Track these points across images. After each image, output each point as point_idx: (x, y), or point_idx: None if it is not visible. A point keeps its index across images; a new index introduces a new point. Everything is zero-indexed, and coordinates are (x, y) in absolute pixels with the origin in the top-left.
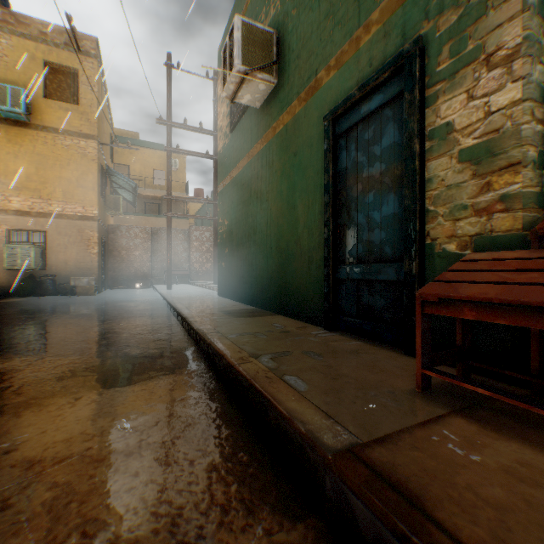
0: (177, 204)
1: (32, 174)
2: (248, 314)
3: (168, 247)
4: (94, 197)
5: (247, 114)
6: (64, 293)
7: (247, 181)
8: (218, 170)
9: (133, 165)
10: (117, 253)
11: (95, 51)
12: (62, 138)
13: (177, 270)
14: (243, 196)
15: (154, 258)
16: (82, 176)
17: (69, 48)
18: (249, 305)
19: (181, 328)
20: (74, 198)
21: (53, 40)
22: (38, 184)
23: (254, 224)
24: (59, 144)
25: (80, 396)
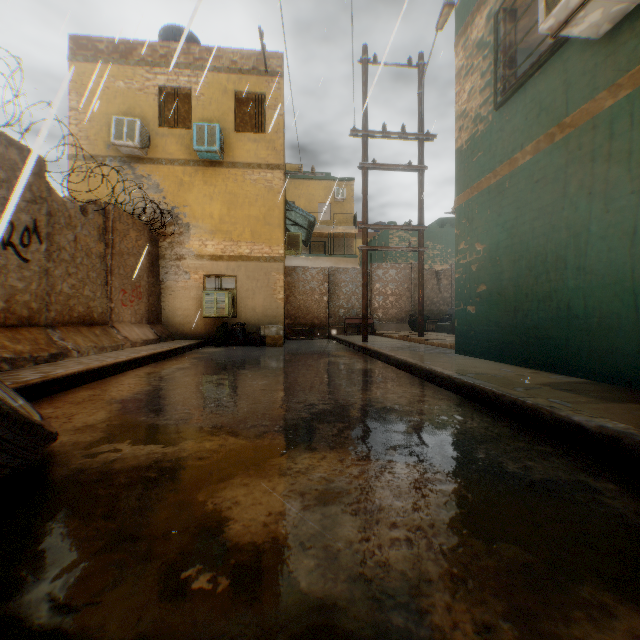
0: (343, 240)
1: (223, 216)
2: (619, 396)
3: (364, 289)
4: (280, 235)
5: (551, 64)
6: (253, 343)
7: (552, 173)
8: (457, 175)
9: (297, 201)
10: (293, 299)
11: (280, 69)
12: (249, 173)
13: (358, 318)
14: (536, 200)
15: (331, 304)
16: (267, 212)
17: (256, 72)
18: (558, 374)
19: (489, 410)
20: (260, 238)
21: (242, 67)
22: (228, 226)
23: (578, 240)
24: (247, 180)
25: (639, 630)
